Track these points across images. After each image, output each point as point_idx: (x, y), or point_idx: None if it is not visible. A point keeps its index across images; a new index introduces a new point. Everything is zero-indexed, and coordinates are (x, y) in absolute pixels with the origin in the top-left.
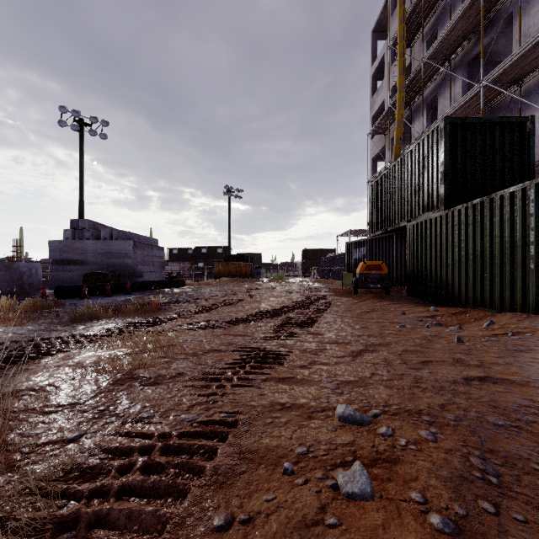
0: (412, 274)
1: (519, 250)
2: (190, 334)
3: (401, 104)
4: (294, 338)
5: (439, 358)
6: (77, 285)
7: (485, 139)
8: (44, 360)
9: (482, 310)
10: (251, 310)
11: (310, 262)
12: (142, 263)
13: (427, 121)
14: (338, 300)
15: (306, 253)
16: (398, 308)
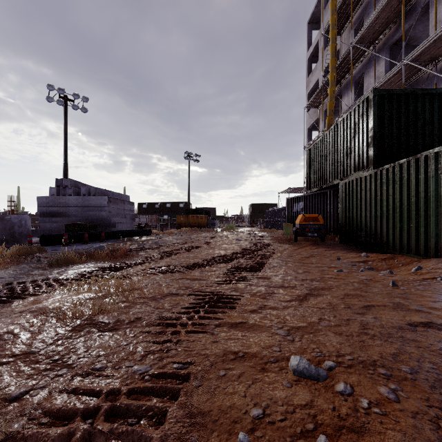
0: (344, 225)
1: None
2: (152, 278)
3: (333, 82)
4: (244, 282)
5: (379, 302)
6: (59, 234)
7: (409, 108)
8: (14, 303)
9: (408, 256)
10: (206, 255)
11: (256, 215)
12: (116, 215)
13: (354, 96)
14: (281, 246)
15: (252, 208)
16: (333, 254)
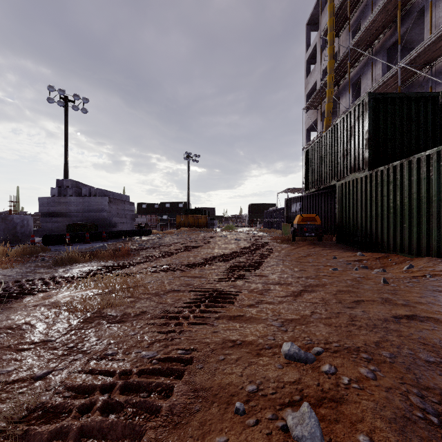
0: (341, 225)
1: (434, 204)
2: (154, 276)
3: (331, 84)
4: (243, 280)
5: (369, 298)
6: (61, 234)
7: (403, 111)
8: (26, 299)
9: (401, 255)
10: (206, 255)
11: (255, 215)
12: (116, 215)
13: (352, 98)
14: (279, 246)
15: (251, 208)
16: (330, 253)
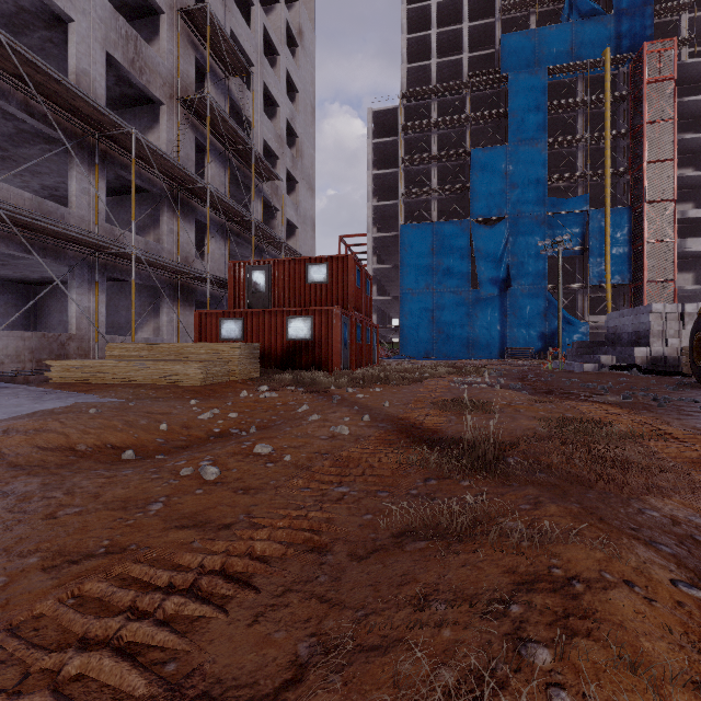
0: None
1: None
2: None
3: None
4: None
5: None
6: None
7: None
8: None
9: None
10: None
11: None
12: None
13: None
14: None
15: None
16: None
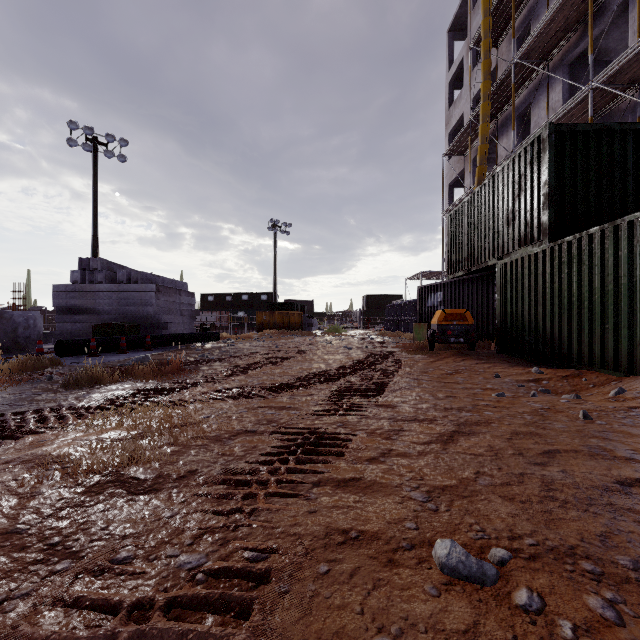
0: (504, 326)
1: None
2: (216, 407)
3: (486, 116)
4: (357, 413)
5: (567, 445)
6: (84, 339)
7: (601, 151)
8: (3, 446)
9: (602, 372)
10: (300, 371)
11: (372, 311)
12: (167, 311)
13: (517, 137)
14: (410, 358)
15: (367, 301)
16: (489, 369)
